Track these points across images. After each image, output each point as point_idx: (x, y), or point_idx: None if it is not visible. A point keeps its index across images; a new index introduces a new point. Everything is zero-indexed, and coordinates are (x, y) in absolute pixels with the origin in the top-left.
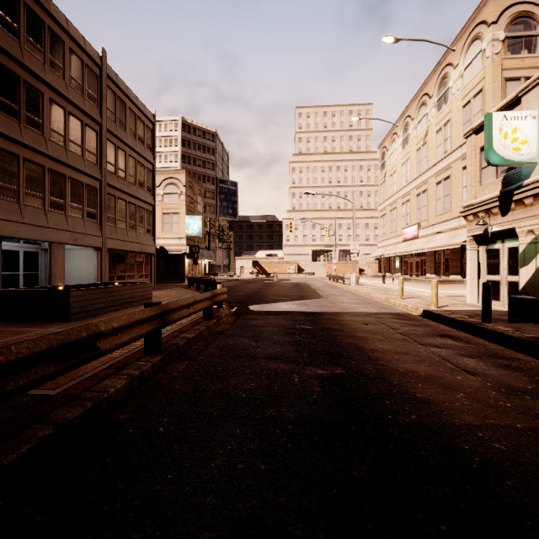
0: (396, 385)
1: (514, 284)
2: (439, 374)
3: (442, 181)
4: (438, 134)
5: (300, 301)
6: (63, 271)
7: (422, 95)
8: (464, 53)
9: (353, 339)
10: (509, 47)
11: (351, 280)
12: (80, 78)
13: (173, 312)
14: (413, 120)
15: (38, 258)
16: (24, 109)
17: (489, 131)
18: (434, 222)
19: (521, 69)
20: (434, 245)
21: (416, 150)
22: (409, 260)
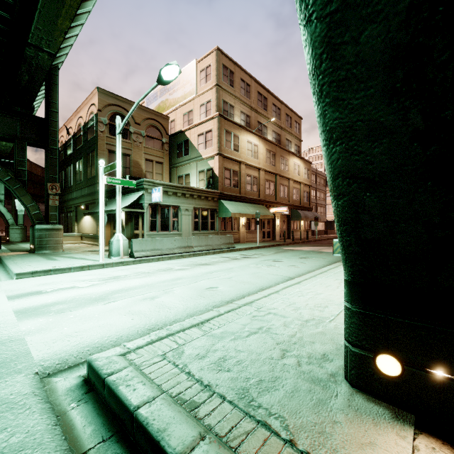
0: None
1: None
2: None
3: None
4: None
5: None
6: None
7: None
8: None
9: None
10: None
11: None
12: (313, 179)
13: None
14: None
15: None
16: None
17: None
18: None
19: None
20: None
21: None
22: None
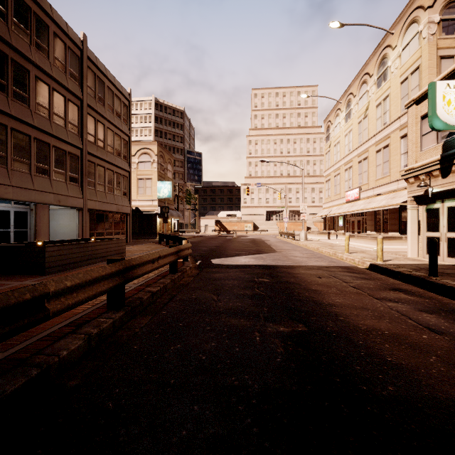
0: (362, 345)
1: (453, 240)
2: (403, 332)
3: (382, 149)
4: (378, 108)
5: (257, 255)
6: (48, 228)
7: (363, 75)
8: (402, 35)
9: (309, 293)
10: (444, 28)
11: (301, 237)
12: (63, 59)
13: (136, 267)
14: (355, 96)
15: (27, 217)
16: (11, 84)
17: (433, 99)
18: (375, 186)
19: (454, 48)
20: (375, 205)
21: (358, 123)
22: (351, 219)
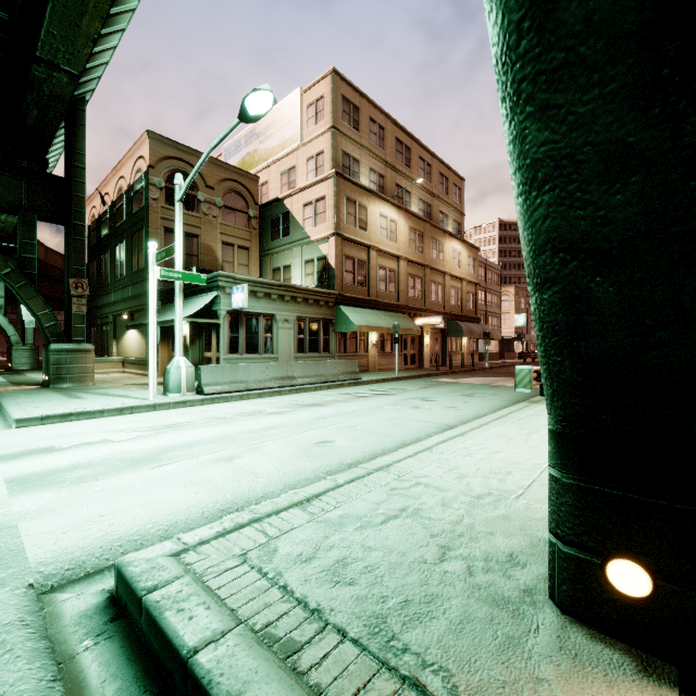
0: None
1: None
2: None
3: None
4: None
5: None
6: None
7: None
8: None
9: None
10: None
11: None
12: (481, 274)
13: (536, 355)
14: None
15: None
16: None
17: None
18: None
19: None
20: None
21: None
22: None
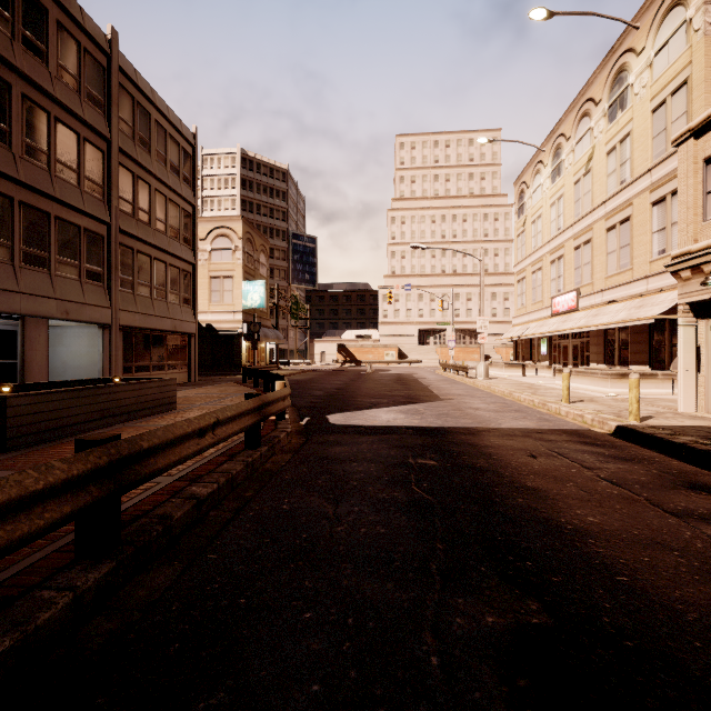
0: None
1: None
2: None
3: (617, 225)
4: (610, 156)
5: (408, 405)
6: (46, 360)
7: (583, 102)
8: (655, 30)
9: (525, 497)
10: None
11: (478, 372)
12: (75, 69)
13: (155, 451)
14: (568, 139)
15: (16, 339)
16: None
17: None
18: (604, 287)
19: None
20: (608, 320)
21: (573, 183)
22: (562, 343)
